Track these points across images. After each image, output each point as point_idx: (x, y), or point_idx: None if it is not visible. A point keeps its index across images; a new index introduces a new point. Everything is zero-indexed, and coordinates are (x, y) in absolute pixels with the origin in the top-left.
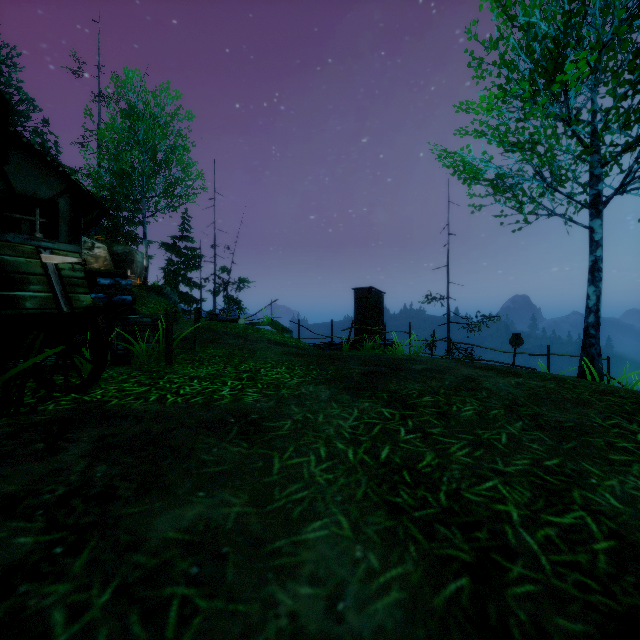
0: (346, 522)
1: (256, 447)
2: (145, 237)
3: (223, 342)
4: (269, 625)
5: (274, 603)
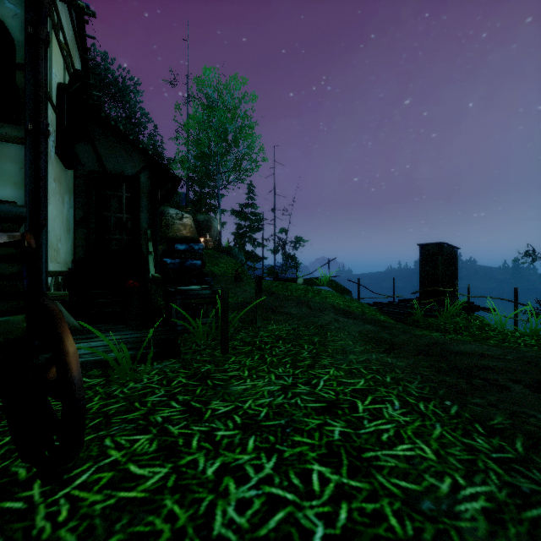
0: None
1: None
2: (219, 206)
3: (285, 312)
4: None
5: None
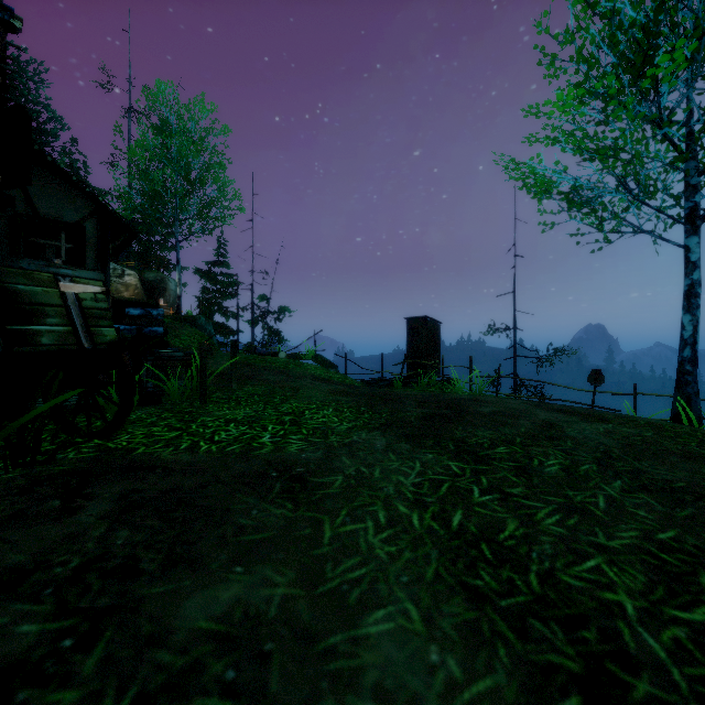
0: (416, 612)
1: (303, 509)
2: (178, 263)
3: (262, 378)
4: None
5: None
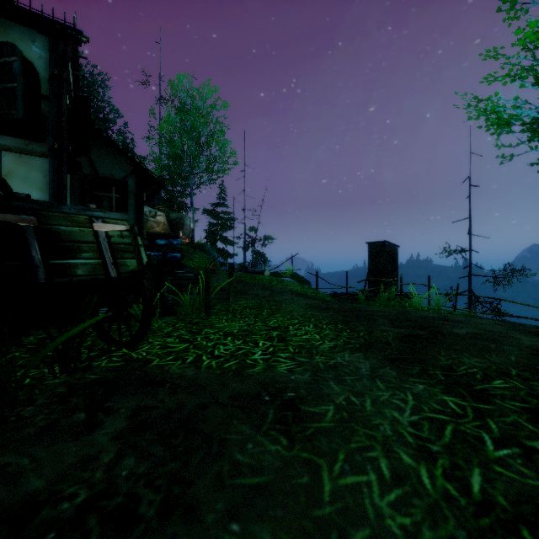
0: None
1: (297, 447)
2: (192, 205)
3: (252, 293)
4: None
5: None
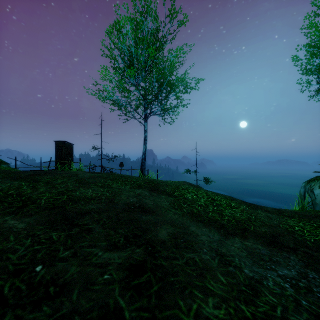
0: None
1: None
2: None
3: None
4: None
5: None
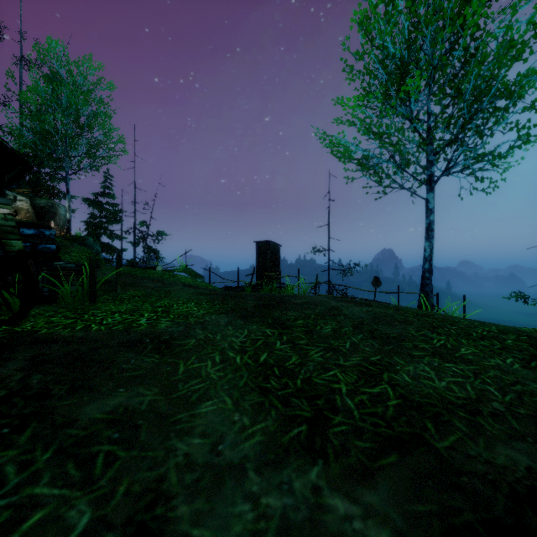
0: (230, 400)
1: (166, 358)
2: (68, 192)
3: (142, 285)
4: (170, 461)
5: (174, 449)
